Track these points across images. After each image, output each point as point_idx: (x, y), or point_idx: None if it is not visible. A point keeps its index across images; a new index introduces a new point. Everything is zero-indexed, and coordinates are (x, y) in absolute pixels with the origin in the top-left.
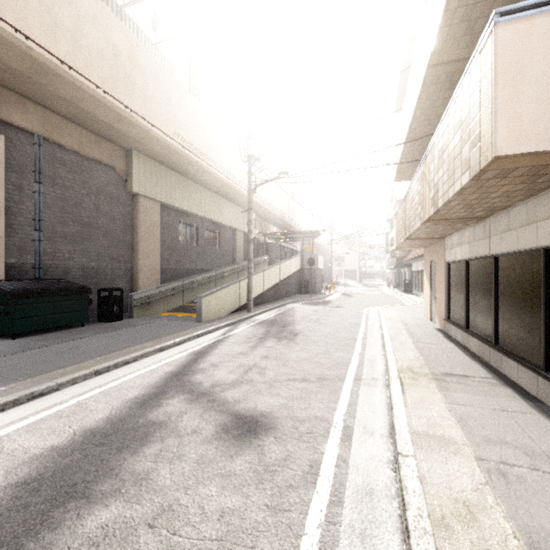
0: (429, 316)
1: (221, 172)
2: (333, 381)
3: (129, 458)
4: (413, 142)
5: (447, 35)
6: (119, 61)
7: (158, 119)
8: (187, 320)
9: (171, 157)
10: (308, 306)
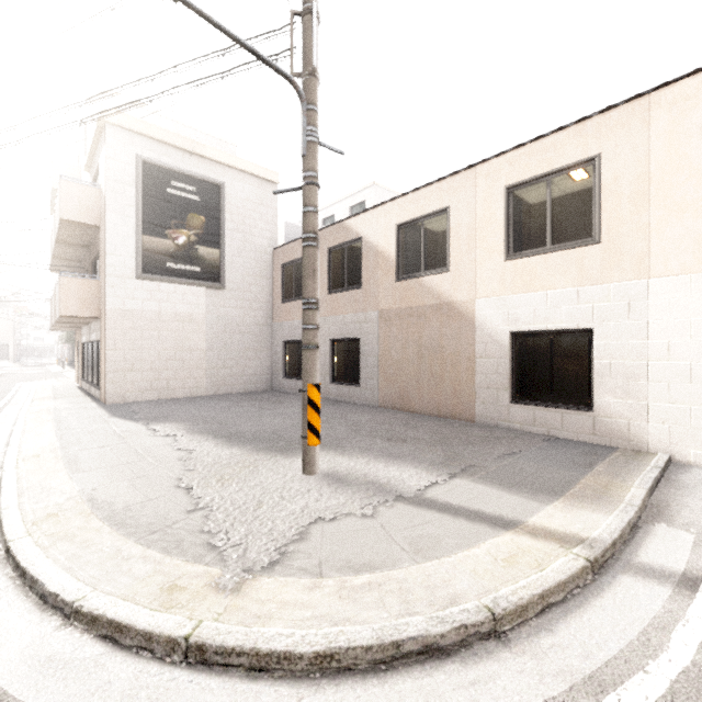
0: (77, 381)
1: None
2: None
3: None
4: (59, 260)
5: (63, 238)
6: None
7: None
8: None
9: None
10: None
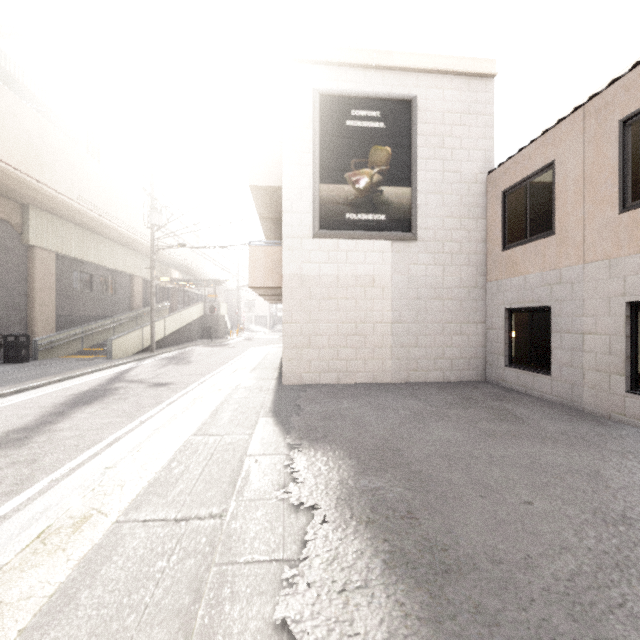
0: None
1: (121, 226)
2: (205, 374)
3: (113, 392)
4: (270, 239)
5: (261, 212)
6: (32, 144)
7: (64, 187)
8: (97, 359)
9: (71, 214)
10: (206, 348)
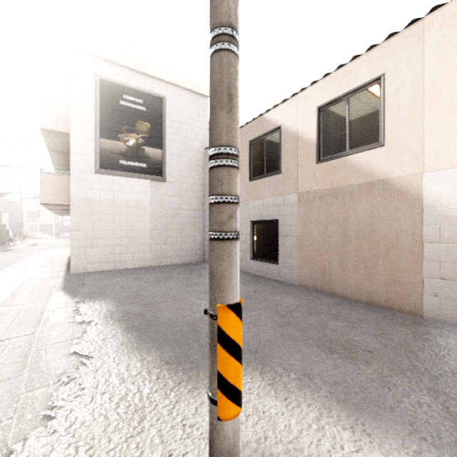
0: None
1: None
2: None
3: None
4: (58, 165)
5: (50, 146)
6: None
7: None
8: None
9: None
10: None
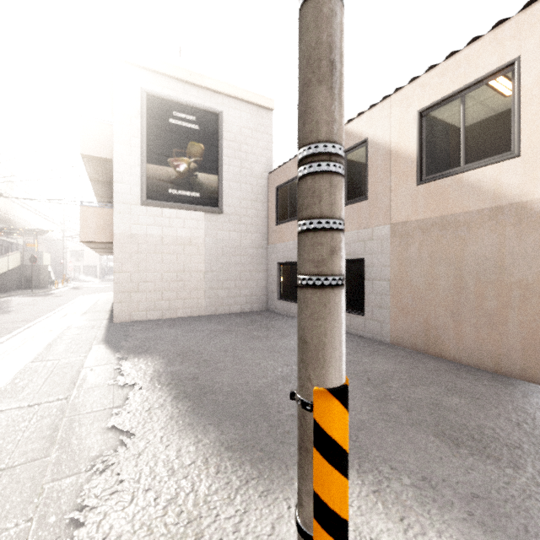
0: None
1: None
2: (31, 320)
3: None
4: (101, 198)
5: (92, 176)
6: None
7: None
8: None
9: None
10: (27, 298)
